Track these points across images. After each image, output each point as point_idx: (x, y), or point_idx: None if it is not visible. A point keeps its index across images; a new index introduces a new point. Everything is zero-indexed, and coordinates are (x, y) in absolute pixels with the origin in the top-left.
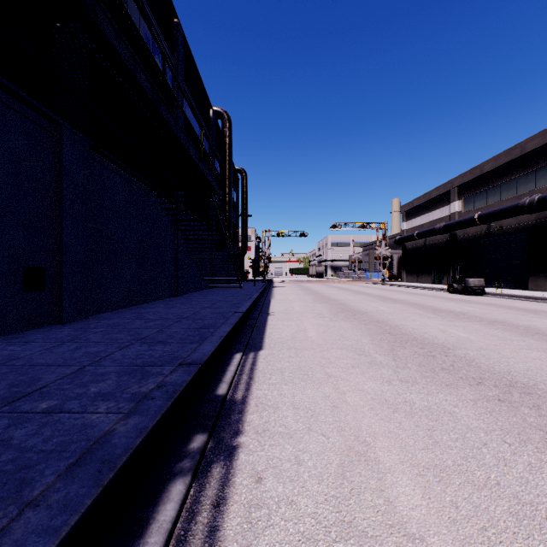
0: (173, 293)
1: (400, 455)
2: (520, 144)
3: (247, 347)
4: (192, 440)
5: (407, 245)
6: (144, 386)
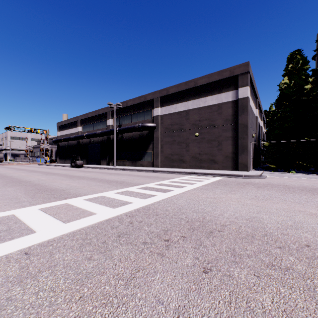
0: None
1: None
2: (98, 110)
3: None
4: None
5: (60, 144)
6: None
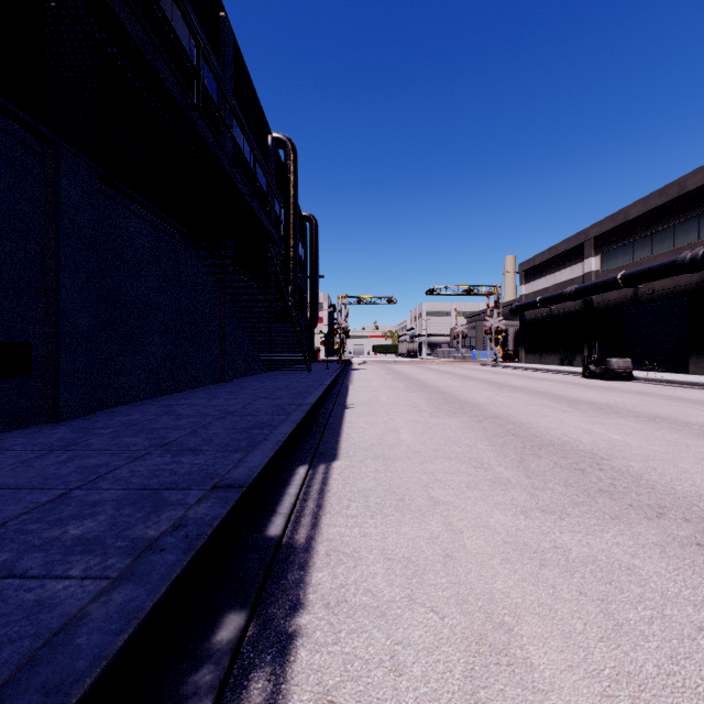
0: (219, 378)
1: (565, 652)
2: (678, 181)
3: (315, 456)
4: (221, 625)
5: (526, 315)
6: (154, 526)
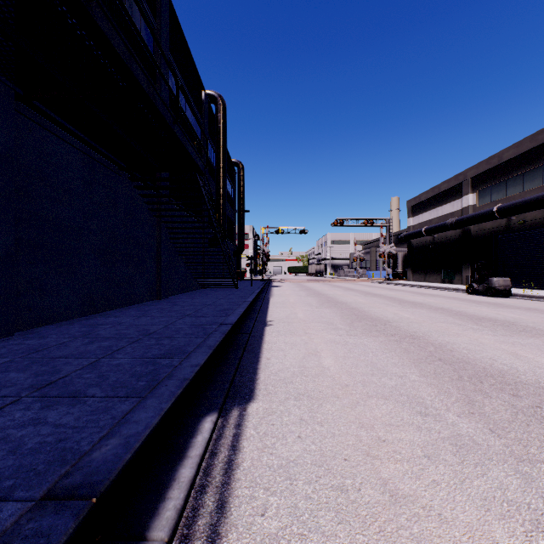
0: (155, 295)
1: None
2: None
3: (229, 393)
4: None
5: (413, 242)
6: None
